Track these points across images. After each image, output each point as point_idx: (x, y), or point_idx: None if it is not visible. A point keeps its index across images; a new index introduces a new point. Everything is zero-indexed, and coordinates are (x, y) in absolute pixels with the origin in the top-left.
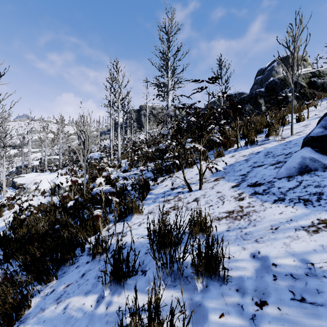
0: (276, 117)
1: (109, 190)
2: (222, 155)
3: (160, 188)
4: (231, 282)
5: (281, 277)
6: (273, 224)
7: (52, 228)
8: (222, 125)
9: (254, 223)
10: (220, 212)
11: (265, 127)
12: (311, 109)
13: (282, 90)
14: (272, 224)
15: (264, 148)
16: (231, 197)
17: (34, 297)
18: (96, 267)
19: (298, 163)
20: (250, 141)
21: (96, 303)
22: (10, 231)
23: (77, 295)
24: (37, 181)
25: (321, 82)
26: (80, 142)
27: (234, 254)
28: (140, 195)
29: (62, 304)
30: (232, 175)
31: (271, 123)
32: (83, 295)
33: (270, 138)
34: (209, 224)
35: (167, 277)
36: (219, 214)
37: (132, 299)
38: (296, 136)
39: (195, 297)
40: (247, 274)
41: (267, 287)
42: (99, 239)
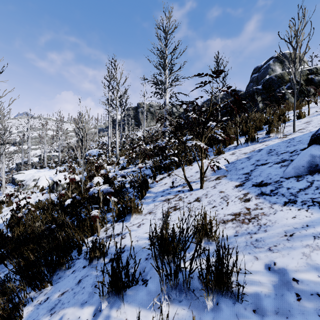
0: (275, 114)
1: (107, 190)
2: (222, 152)
3: (159, 186)
4: (247, 301)
5: (306, 297)
6: (286, 229)
7: (49, 227)
8: (225, 122)
9: (265, 228)
10: (225, 214)
11: (265, 124)
12: (311, 106)
13: (279, 87)
14: (285, 230)
15: (266, 145)
16: (236, 198)
17: (27, 305)
18: (93, 273)
19: (307, 162)
20: (251, 138)
21: (92, 318)
22: (7, 229)
23: (72, 306)
24: (35, 177)
25: (318, 79)
26: (78, 139)
27: (246, 264)
28: (139, 194)
29: (55, 316)
30: (235, 174)
31: (271, 120)
32: (79, 306)
33: (270, 135)
34: (214, 227)
35: (171, 291)
36: (224, 216)
37: (132, 314)
38: (298, 133)
39: (205, 317)
40: (264, 290)
41: (290, 310)
42: (96, 242)
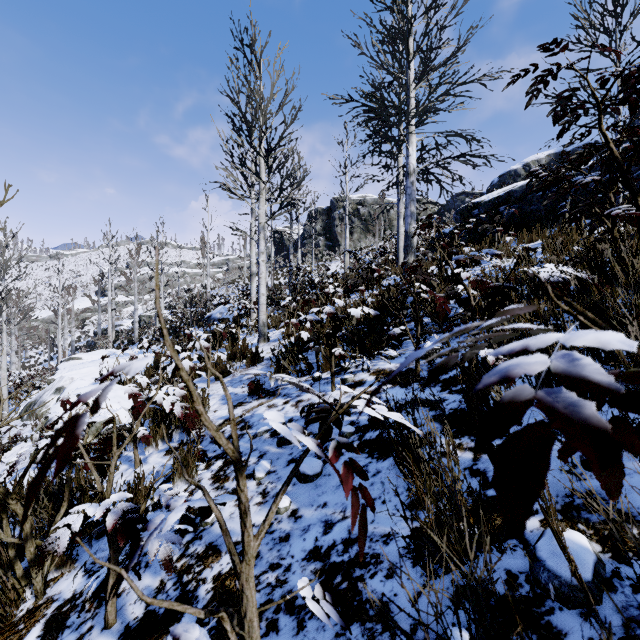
0: None
1: None
2: None
3: None
4: None
5: None
6: None
7: None
8: None
9: None
10: None
11: None
12: None
13: None
14: None
15: None
16: None
17: None
18: None
19: None
20: None
21: None
22: None
23: None
24: (62, 383)
25: None
26: None
27: None
28: None
29: None
30: None
31: None
32: None
33: None
34: None
35: None
36: None
37: None
38: None
39: None
40: None
41: None
42: None
